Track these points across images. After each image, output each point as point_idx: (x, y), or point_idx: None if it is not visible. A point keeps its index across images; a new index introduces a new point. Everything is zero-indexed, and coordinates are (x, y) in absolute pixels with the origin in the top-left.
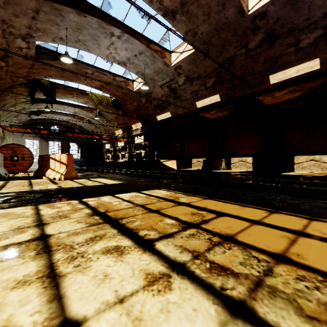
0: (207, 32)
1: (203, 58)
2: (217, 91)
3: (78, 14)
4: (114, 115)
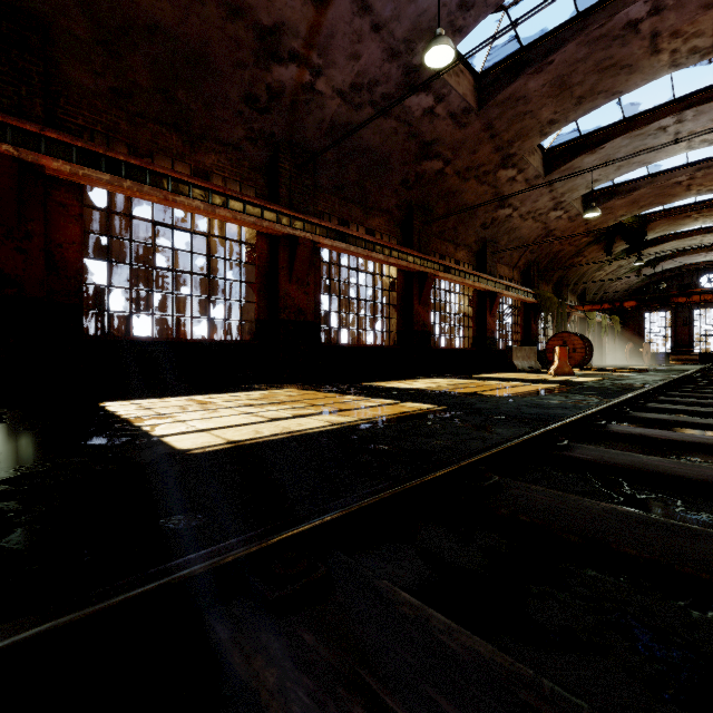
0: None
1: None
2: None
3: (593, 153)
4: None
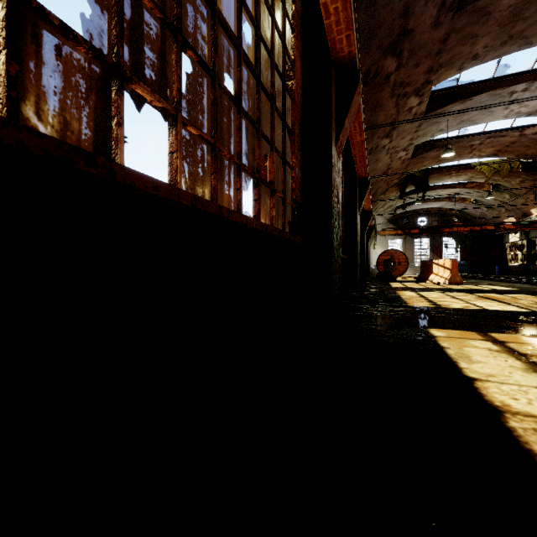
0: None
1: None
2: None
3: (462, 102)
4: (526, 183)
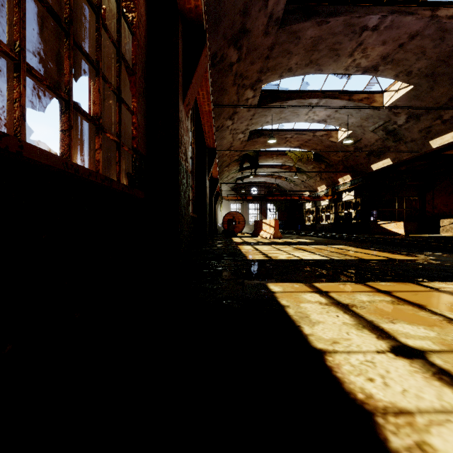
0: (427, 66)
1: (428, 90)
2: None
3: (281, 103)
4: (316, 169)
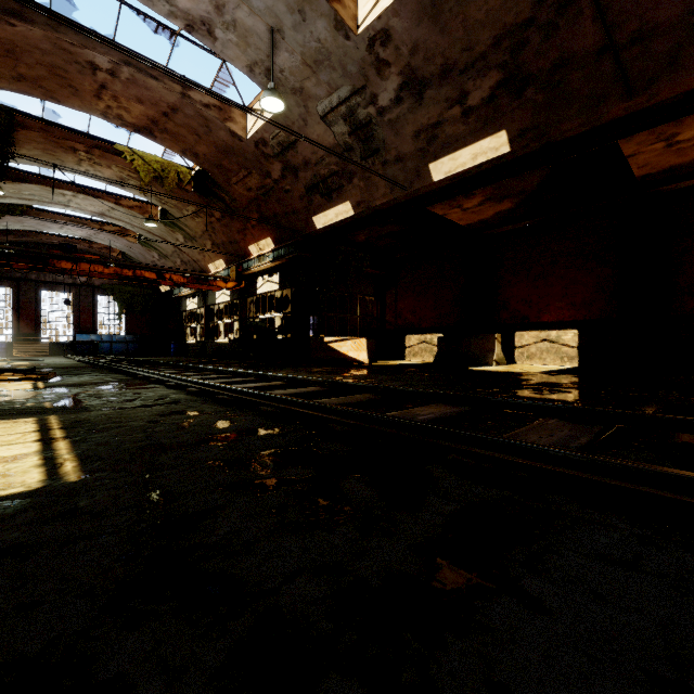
0: None
1: None
2: (501, 121)
3: None
4: (202, 219)
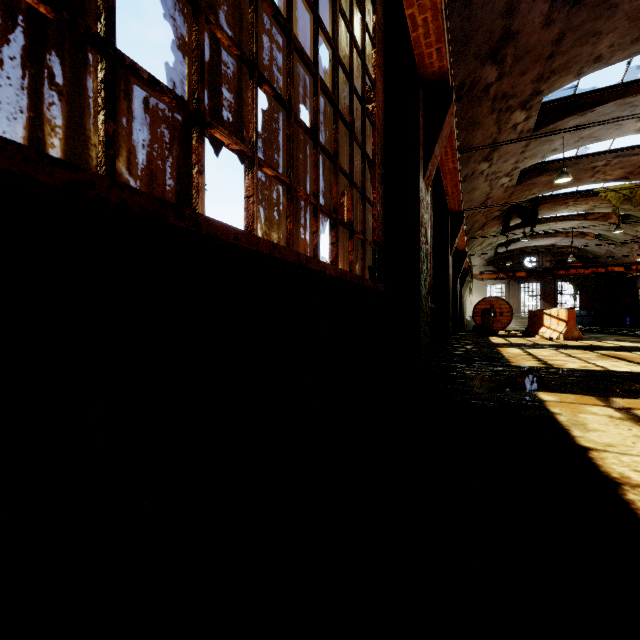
0: None
1: None
2: None
3: (582, 115)
4: None
